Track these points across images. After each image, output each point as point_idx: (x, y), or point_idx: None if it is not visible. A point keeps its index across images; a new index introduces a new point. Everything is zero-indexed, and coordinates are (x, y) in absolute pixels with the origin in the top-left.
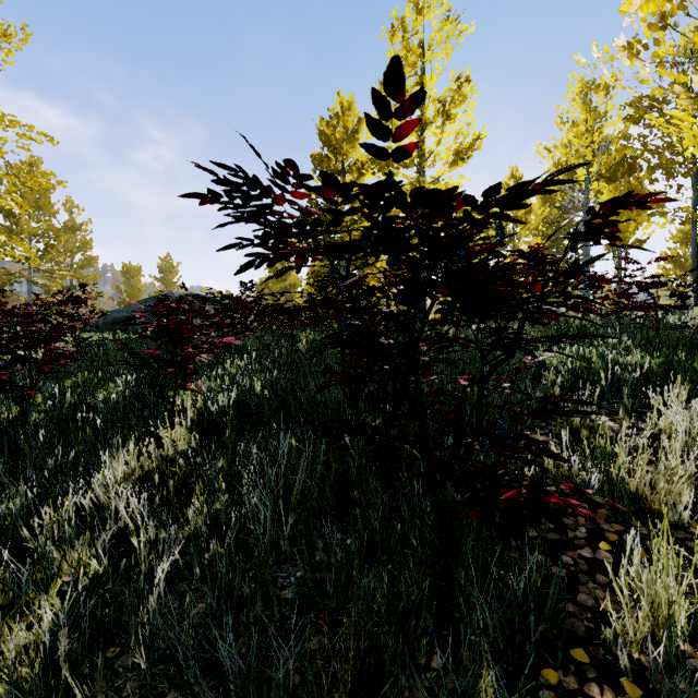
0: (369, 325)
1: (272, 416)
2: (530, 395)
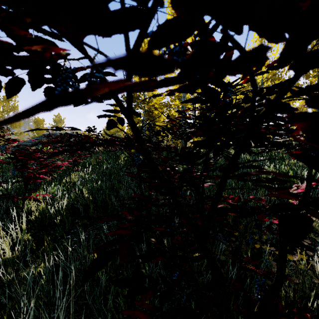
0: (160, 170)
1: (94, 213)
2: (317, 233)
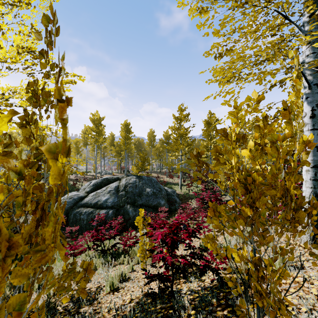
0: None
1: None
2: None
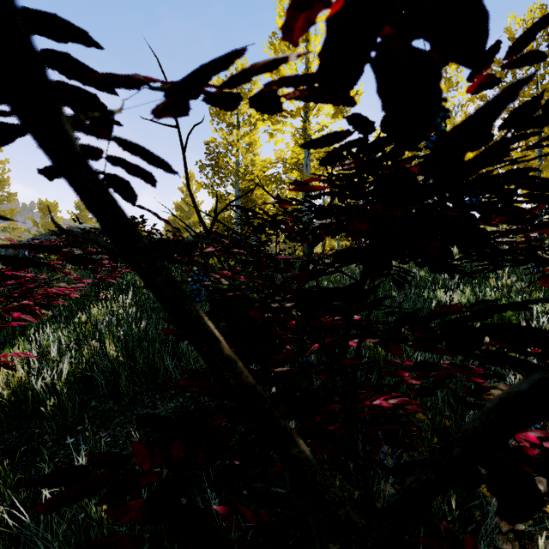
0: (227, 359)
1: (129, 386)
2: None
